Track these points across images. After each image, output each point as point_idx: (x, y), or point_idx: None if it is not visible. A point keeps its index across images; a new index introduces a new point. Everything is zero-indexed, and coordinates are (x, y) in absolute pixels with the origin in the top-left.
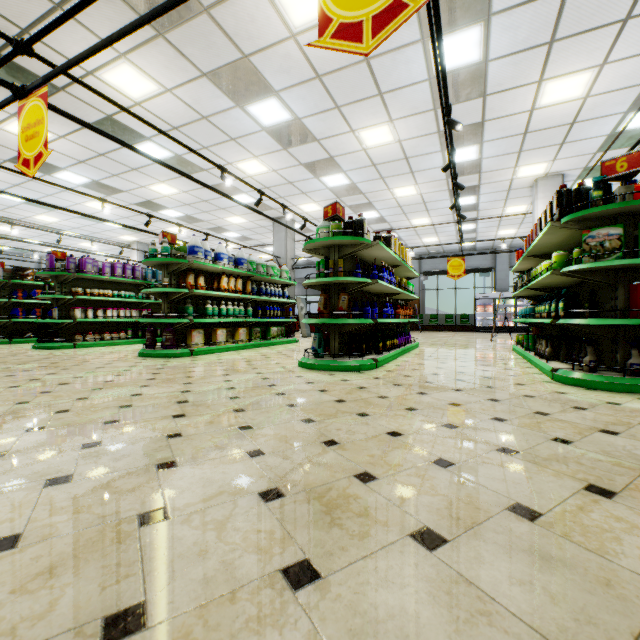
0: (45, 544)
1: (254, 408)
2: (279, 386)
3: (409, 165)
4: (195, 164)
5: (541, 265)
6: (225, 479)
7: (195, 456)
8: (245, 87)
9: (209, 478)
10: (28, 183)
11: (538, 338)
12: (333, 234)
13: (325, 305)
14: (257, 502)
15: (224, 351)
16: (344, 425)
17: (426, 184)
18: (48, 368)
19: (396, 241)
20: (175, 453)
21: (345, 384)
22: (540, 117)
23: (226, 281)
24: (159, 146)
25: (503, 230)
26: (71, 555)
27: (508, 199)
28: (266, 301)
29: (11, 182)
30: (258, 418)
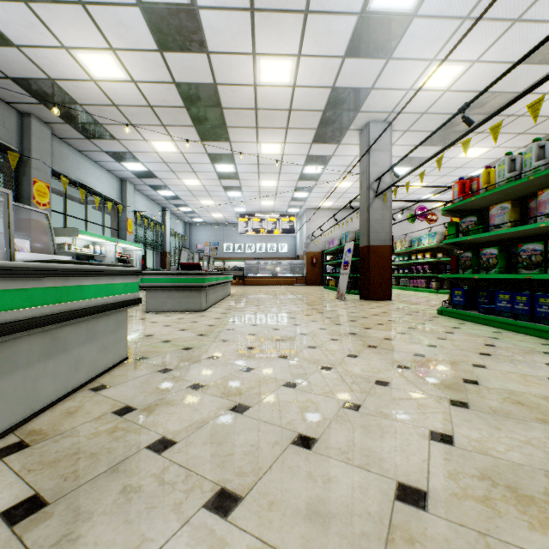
0: None
1: None
2: None
3: None
4: None
5: None
6: None
7: None
8: None
9: None
10: None
11: None
12: None
13: None
14: None
15: None
16: None
17: None
18: None
19: None
20: None
21: None
22: None
23: None
24: None
25: None
26: None
27: None
28: None
29: None
30: None
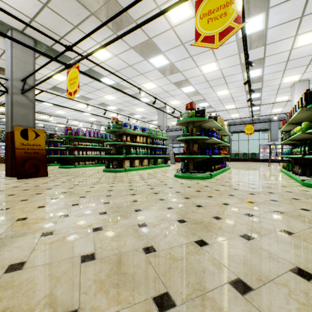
0: (111, 230)
1: (162, 192)
2: (169, 184)
3: (225, 80)
4: (124, 86)
5: (296, 128)
6: (162, 216)
7: (147, 208)
8: (149, 51)
9: (156, 215)
10: (55, 98)
11: (294, 165)
12: (191, 116)
13: (187, 149)
14: (177, 223)
15: (138, 170)
16: (203, 200)
17: (233, 88)
18: (70, 175)
19: (219, 118)
20: (139, 207)
21: (198, 184)
22: (296, 52)
23: (139, 138)
24: (109, 79)
25: (275, 109)
26: (122, 233)
27: (278, 94)
28: (155, 147)
29: (48, 98)
30: (165, 196)
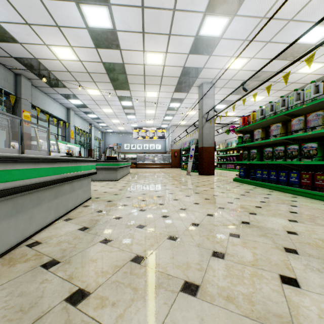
0: None
1: None
2: None
3: None
4: None
5: None
6: None
7: None
8: None
9: None
10: None
11: None
12: None
13: None
14: None
15: None
16: None
17: None
18: None
19: None
20: None
21: None
22: None
23: None
24: None
25: None
26: None
27: None
28: None
29: None
30: None
